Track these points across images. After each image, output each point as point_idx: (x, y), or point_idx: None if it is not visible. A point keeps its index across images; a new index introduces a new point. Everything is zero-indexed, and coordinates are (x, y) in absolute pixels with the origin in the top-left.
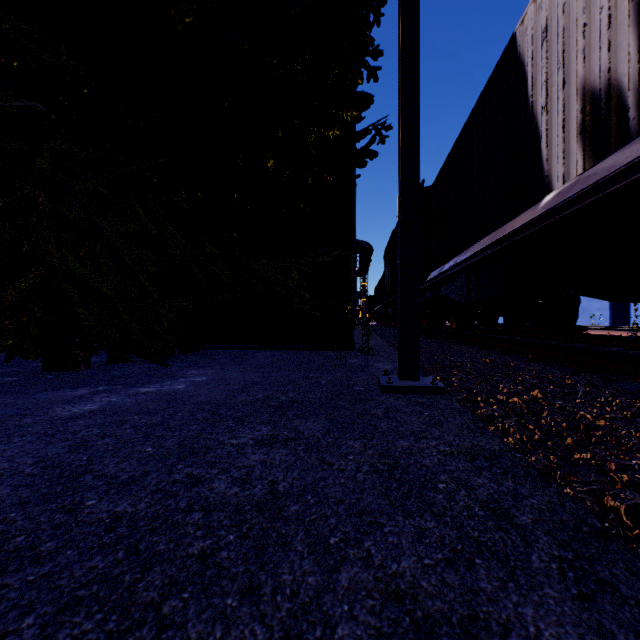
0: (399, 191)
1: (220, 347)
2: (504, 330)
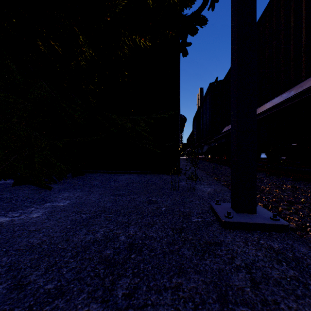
0: (235, 34)
1: (99, 172)
2: (266, 161)
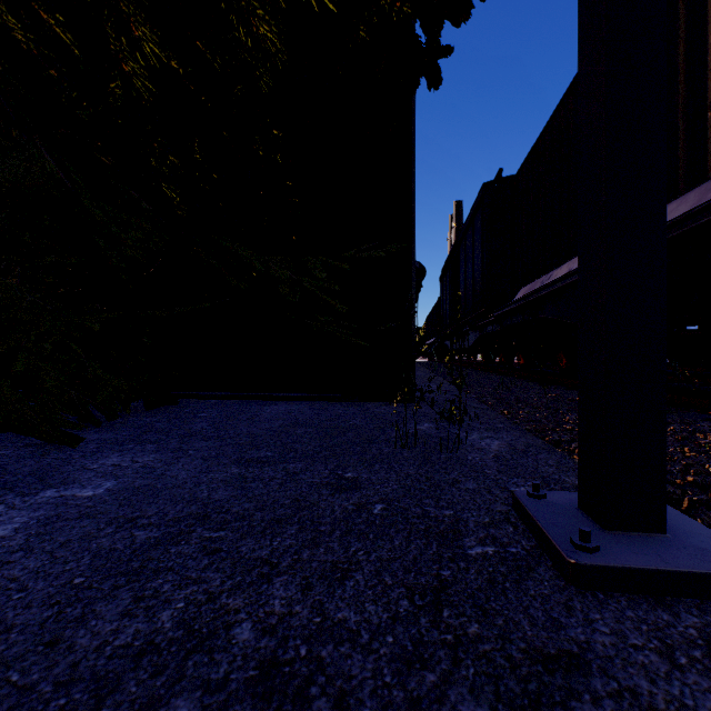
0: None
1: (214, 396)
2: None
